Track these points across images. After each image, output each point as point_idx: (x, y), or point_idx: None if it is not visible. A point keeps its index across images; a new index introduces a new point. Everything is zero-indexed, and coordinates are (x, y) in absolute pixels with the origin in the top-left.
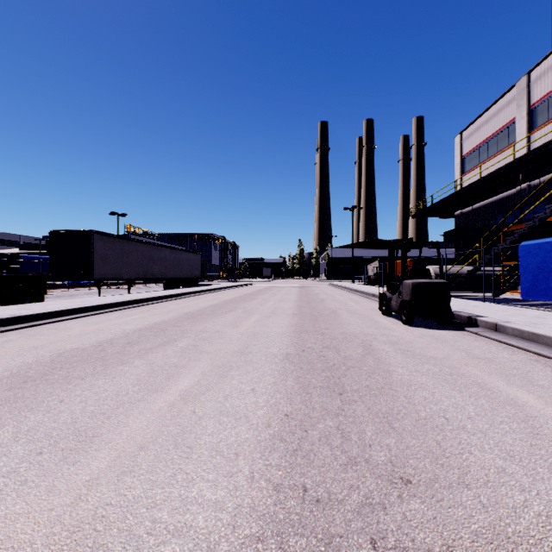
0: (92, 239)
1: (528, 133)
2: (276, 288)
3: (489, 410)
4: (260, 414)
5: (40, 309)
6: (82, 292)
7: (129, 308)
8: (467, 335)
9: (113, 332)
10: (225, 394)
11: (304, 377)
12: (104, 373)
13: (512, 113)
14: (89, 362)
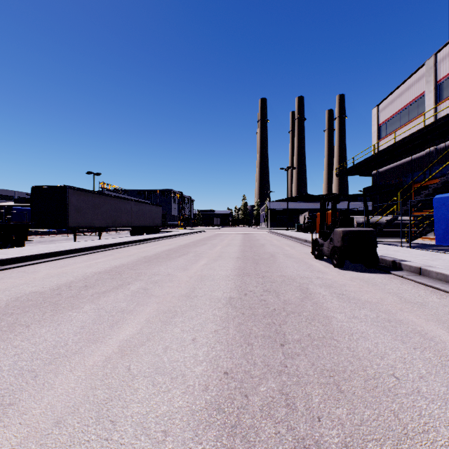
0: (68, 193)
1: (435, 104)
2: (224, 234)
3: (440, 367)
4: (197, 372)
5: (15, 253)
6: (61, 238)
7: (96, 252)
8: (393, 278)
9: (75, 275)
10: (165, 345)
11: (245, 324)
12: (51, 320)
13: (422, 88)
14: (41, 307)
